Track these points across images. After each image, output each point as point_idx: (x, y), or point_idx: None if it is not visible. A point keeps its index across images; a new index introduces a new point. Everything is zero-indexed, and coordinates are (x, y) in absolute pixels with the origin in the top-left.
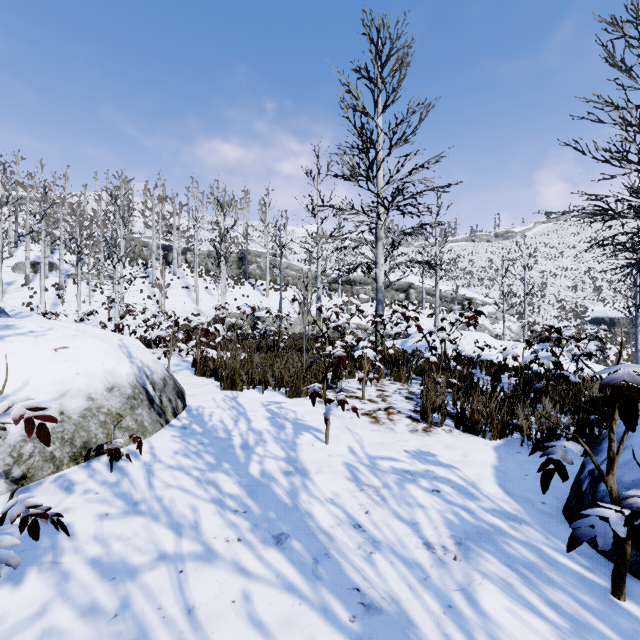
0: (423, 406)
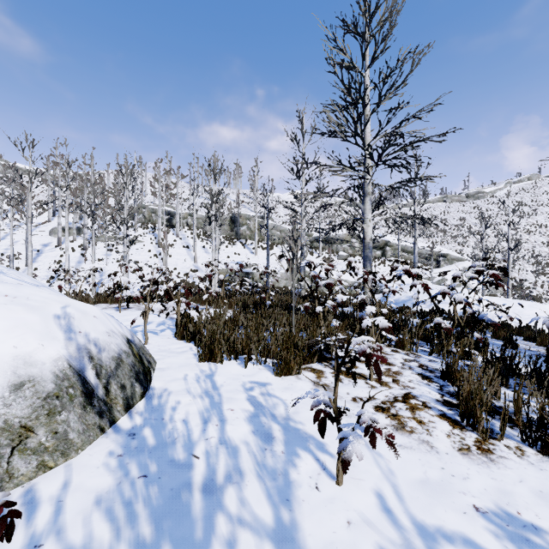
0: (468, 405)
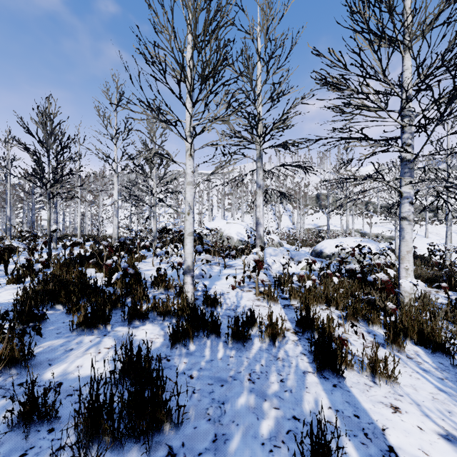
0: None
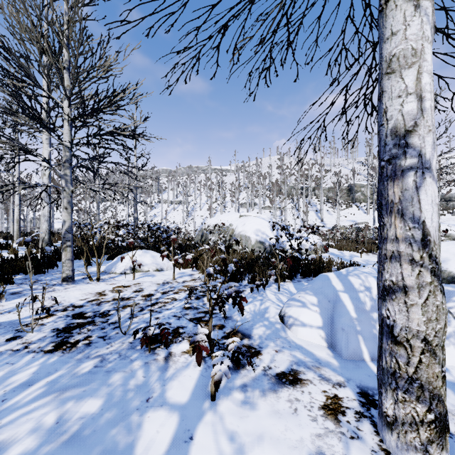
0: None
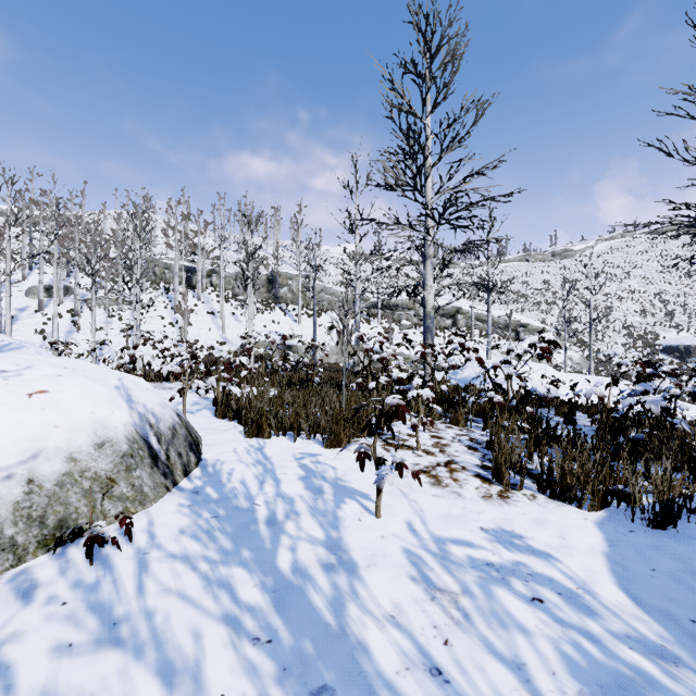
0: (496, 463)
